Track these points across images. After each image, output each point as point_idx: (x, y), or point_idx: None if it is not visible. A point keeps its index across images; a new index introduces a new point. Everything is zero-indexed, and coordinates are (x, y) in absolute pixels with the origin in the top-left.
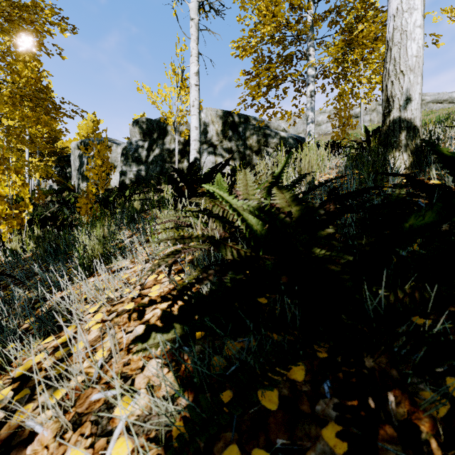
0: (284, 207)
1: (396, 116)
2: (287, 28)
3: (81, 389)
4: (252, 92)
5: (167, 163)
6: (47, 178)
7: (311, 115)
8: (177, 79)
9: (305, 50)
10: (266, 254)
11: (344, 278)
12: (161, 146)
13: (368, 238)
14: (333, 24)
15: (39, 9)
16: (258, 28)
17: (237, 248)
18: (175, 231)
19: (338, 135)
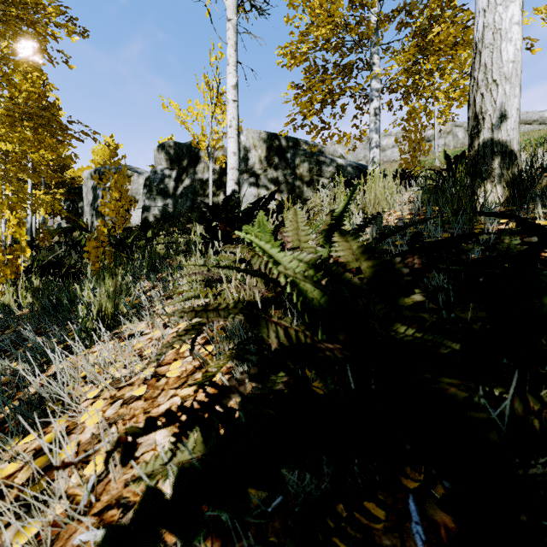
0: (350, 262)
1: (487, 138)
2: (346, 30)
3: (61, 525)
4: (302, 109)
5: (199, 196)
6: (54, 215)
7: (375, 138)
8: (211, 94)
9: (368, 58)
10: (326, 335)
11: (480, 419)
12: (192, 176)
13: (476, 311)
14: (402, 26)
15: (41, 7)
16: (310, 31)
17: (284, 325)
18: (201, 290)
19: (408, 162)
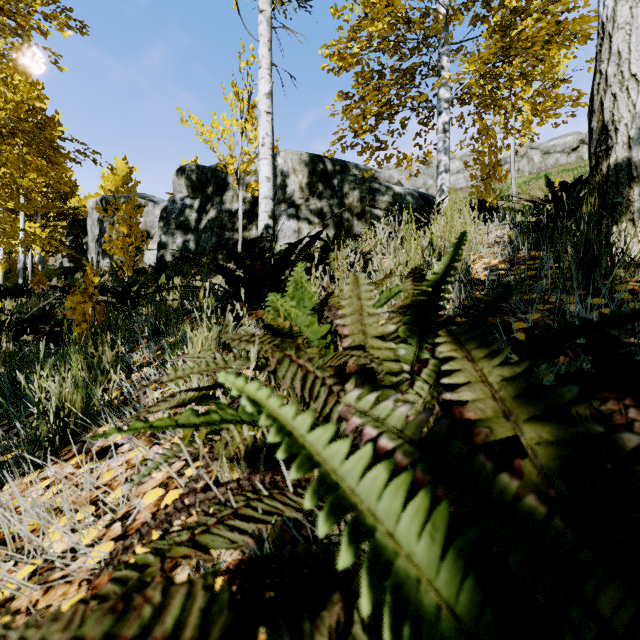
0: (493, 422)
1: (622, 157)
2: (408, 25)
3: None
4: (353, 124)
5: (227, 230)
6: (54, 252)
7: (444, 160)
8: (241, 106)
9: (435, 61)
10: None
11: None
12: (219, 206)
13: None
14: (478, 20)
15: None
16: (363, 25)
17: None
18: None
19: (480, 191)
